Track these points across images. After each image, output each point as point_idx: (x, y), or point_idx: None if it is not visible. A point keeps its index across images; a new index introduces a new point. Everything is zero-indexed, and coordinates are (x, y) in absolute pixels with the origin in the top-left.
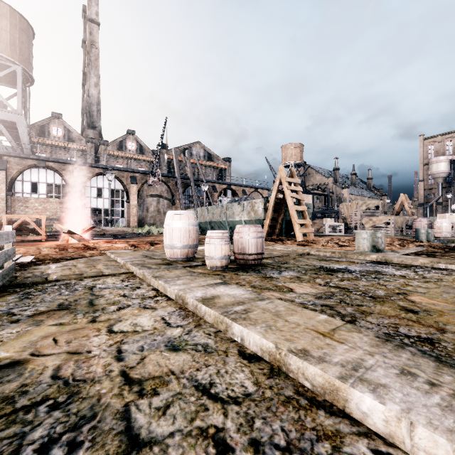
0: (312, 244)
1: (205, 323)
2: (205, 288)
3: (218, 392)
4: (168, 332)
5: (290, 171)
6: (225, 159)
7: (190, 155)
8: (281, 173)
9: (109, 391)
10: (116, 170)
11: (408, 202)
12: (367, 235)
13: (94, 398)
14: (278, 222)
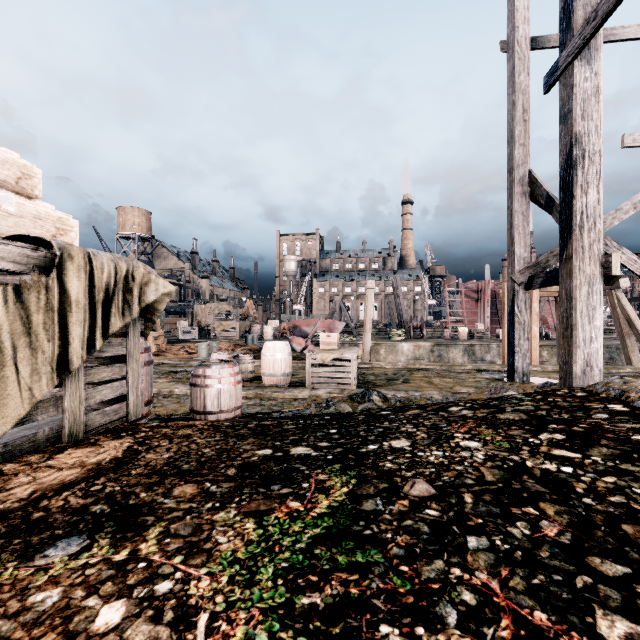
0: (165, 353)
1: None
2: None
3: None
4: None
5: None
6: None
7: None
8: None
9: None
10: None
11: (252, 307)
12: (206, 346)
13: None
14: None
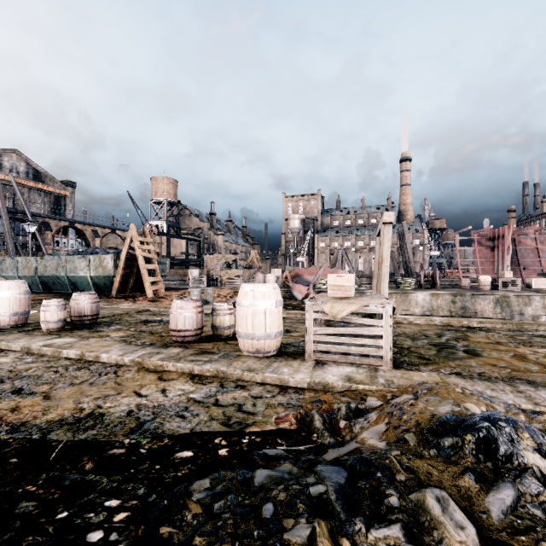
0: (163, 299)
1: (47, 355)
2: (45, 341)
3: (55, 366)
4: (24, 360)
5: (143, 230)
6: (66, 183)
7: None
8: (132, 231)
9: (6, 374)
10: None
11: (257, 257)
12: (198, 292)
13: (1, 376)
14: (131, 279)
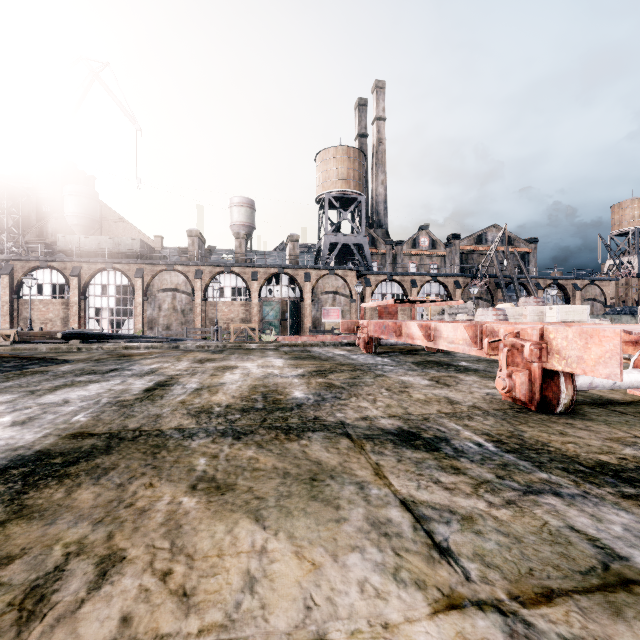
0: None
1: None
2: None
3: None
4: None
5: None
6: (529, 240)
7: (484, 242)
8: None
9: None
10: (441, 277)
11: None
12: None
13: None
14: None
